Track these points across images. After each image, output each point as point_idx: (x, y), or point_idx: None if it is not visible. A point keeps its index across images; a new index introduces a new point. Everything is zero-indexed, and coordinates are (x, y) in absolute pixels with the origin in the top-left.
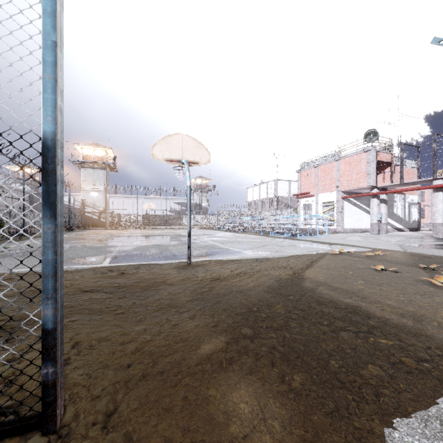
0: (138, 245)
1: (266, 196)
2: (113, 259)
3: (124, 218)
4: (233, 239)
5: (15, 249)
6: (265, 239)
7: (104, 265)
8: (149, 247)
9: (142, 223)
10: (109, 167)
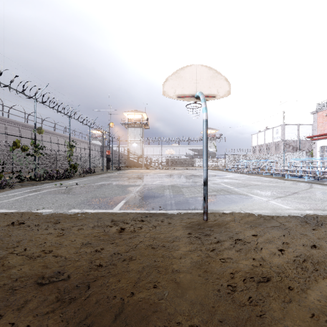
0: (156, 185)
1: (271, 140)
2: (126, 203)
3: (154, 161)
4: (246, 181)
5: (71, 185)
6: (284, 182)
7: (114, 211)
8: (165, 188)
9: (165, 164)
10: (144, 125)
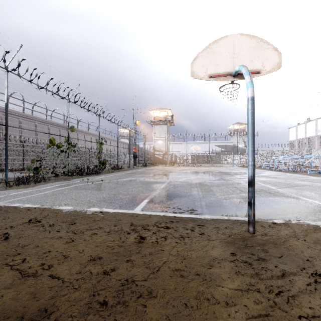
0: (182, 182)
1: (314, 133)
2: (148, 203)
3: (179, 158)
4: (289, 180)
5: (98, 180)
6: None
7: (135, 212)
8: (192, 186)
9: (191, 161)
10: (169, 122)
